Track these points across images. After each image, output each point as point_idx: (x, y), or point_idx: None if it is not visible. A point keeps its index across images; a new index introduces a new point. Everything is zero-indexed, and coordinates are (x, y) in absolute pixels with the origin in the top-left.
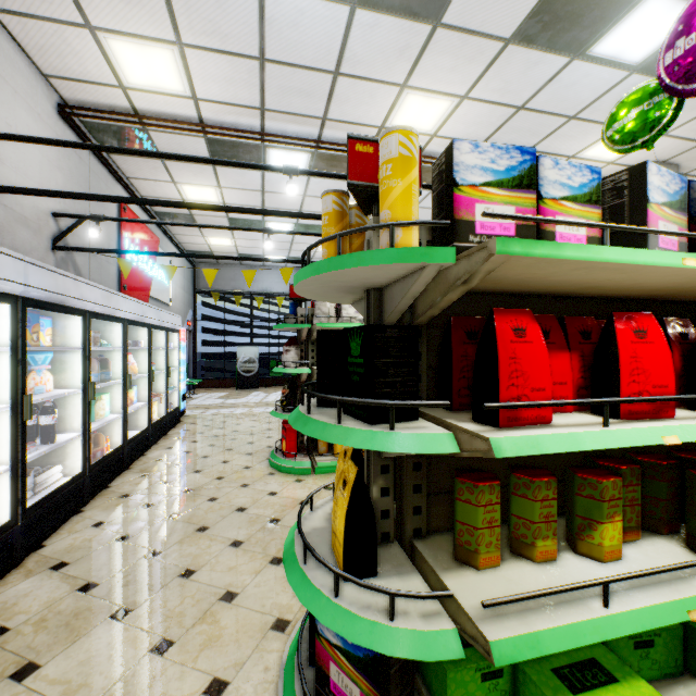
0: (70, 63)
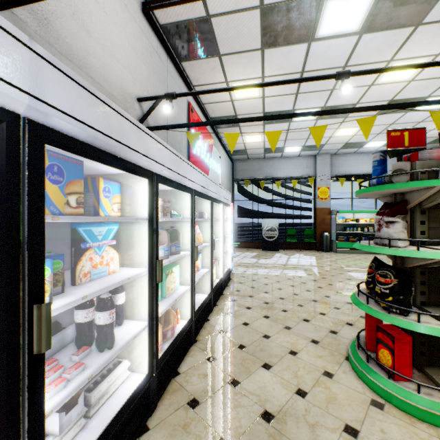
0: None
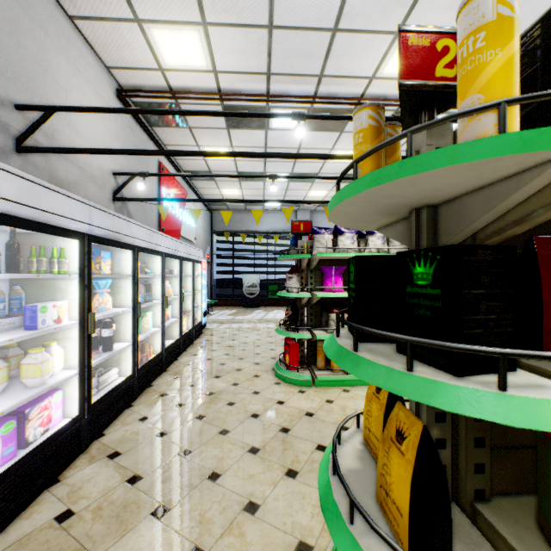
0: (124, 55)
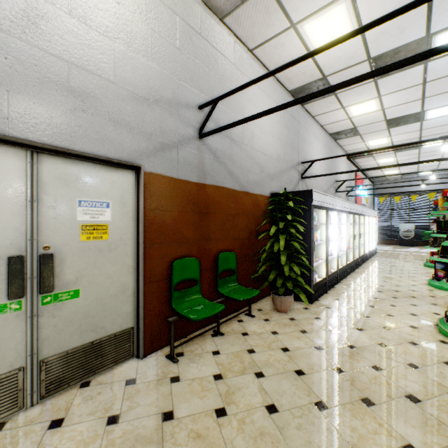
0: (353, 148)
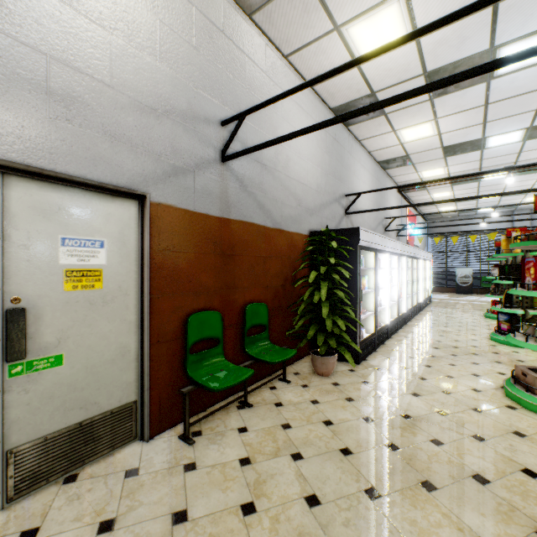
0: (405, 179)
